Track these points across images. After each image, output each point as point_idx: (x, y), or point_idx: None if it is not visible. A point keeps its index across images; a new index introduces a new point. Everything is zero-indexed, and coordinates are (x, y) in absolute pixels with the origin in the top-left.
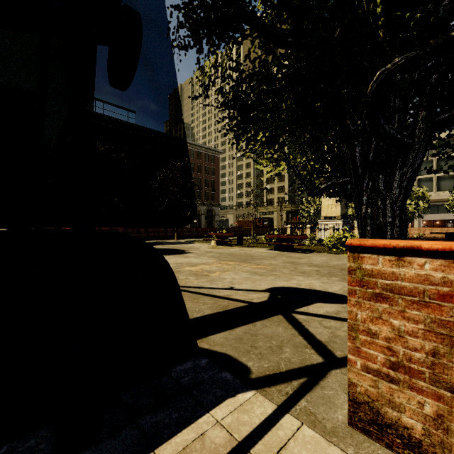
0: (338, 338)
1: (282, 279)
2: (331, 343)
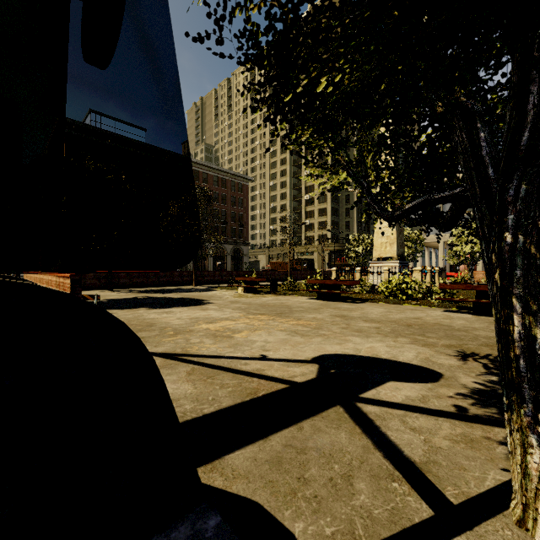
0: (440, 454)
1: (333, 341)
2: (432, 467)
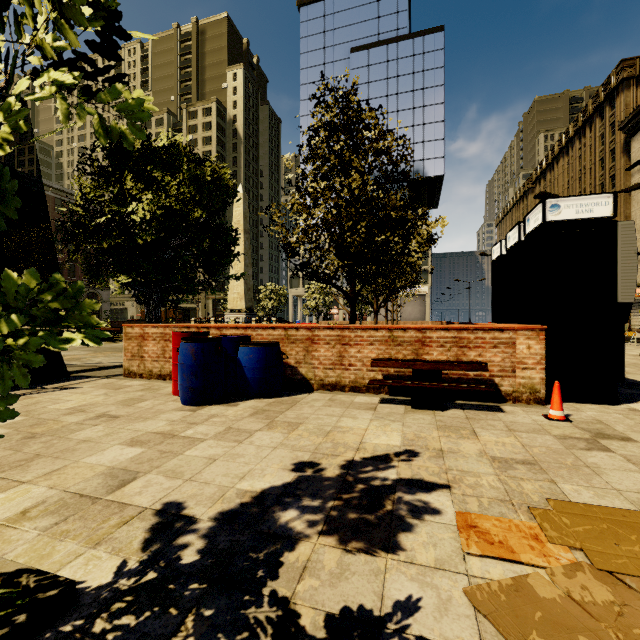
0: None
1: None
2: None
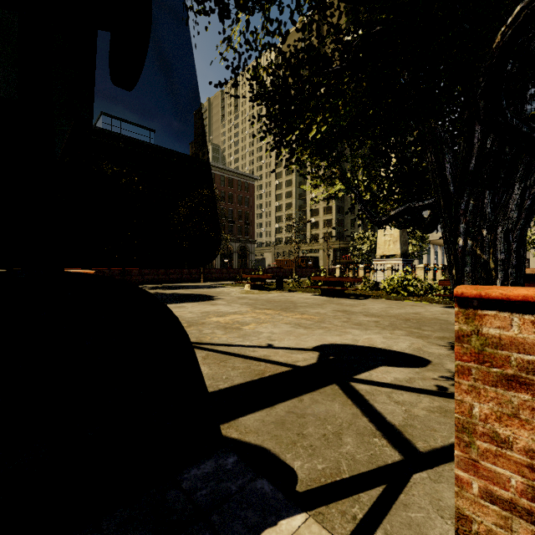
0: (417, 420)
1: (334, 333)
2: (408, 428)
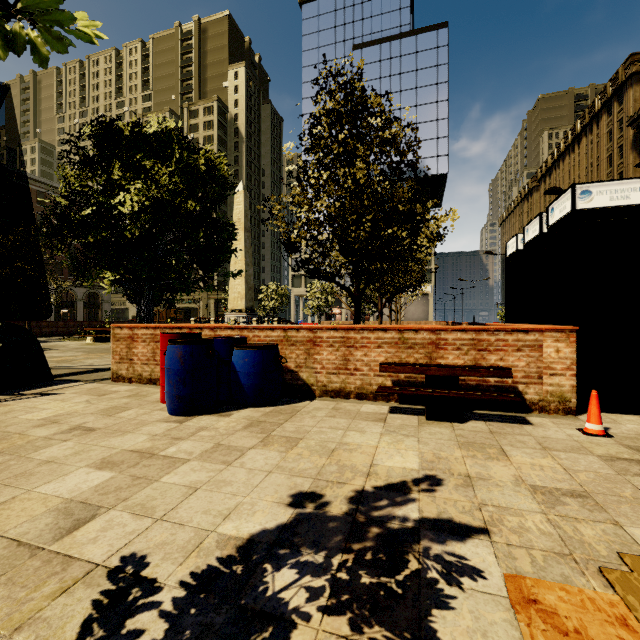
0: None
1: None
2: None
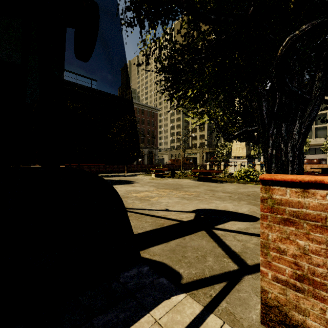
0: (248, 249)
1: (204, 202)
2: (243, 253)
